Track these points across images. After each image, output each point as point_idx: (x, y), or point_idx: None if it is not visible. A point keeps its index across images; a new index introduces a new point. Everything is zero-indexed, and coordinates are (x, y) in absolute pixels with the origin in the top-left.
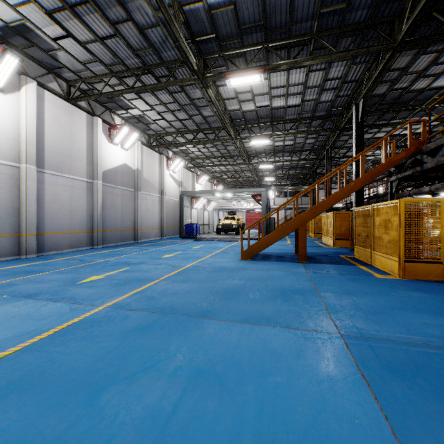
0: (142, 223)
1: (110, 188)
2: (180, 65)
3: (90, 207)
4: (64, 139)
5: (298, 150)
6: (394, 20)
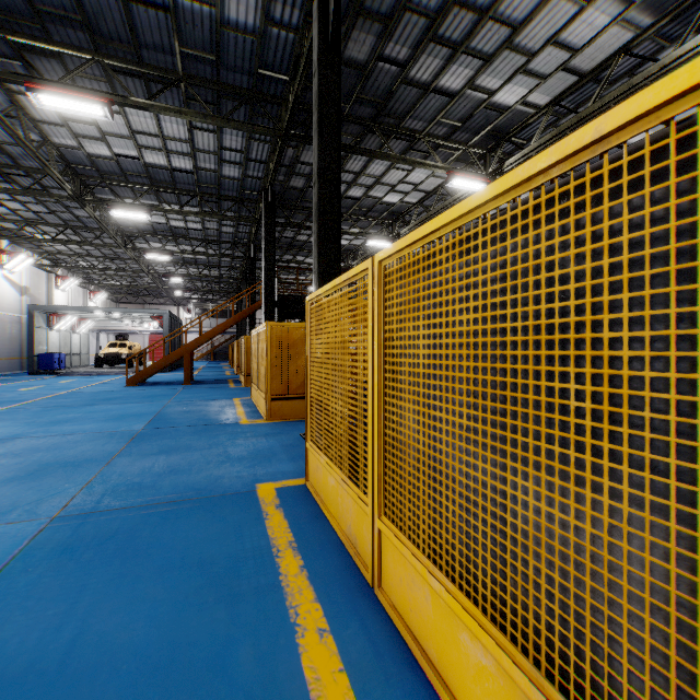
0: None
1: None
2: (47, 176)
3: None
4: None
5: (215, 265)
6: (257, 203)
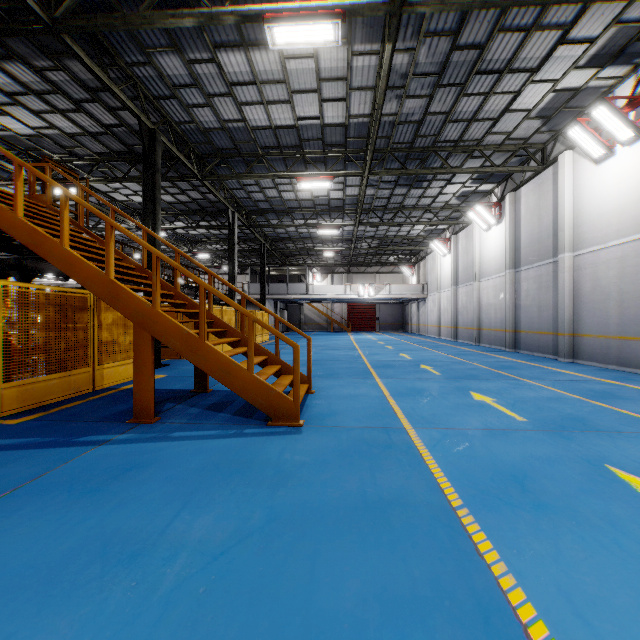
0: None
1: None
2: None
3: None
4: None
5: None
6: None
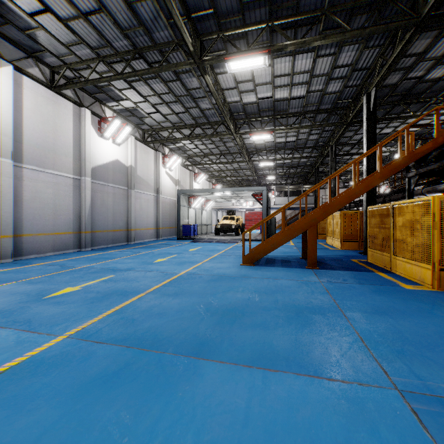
0: (136, 224)
1: (100, 185)
2: (174, 48)
3: (77, 206)
4: (46, 131)
5: (300, 147)
6: None
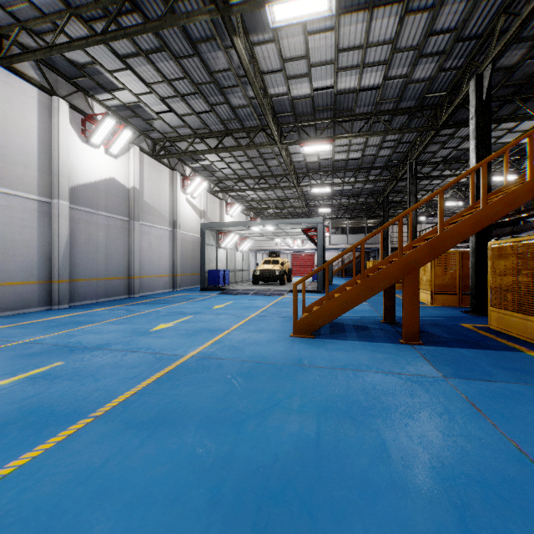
0: (142, 269)
1: (85, 214)
2: None
3: (46, 242)
4: None
5: (366, 167)
6: None
